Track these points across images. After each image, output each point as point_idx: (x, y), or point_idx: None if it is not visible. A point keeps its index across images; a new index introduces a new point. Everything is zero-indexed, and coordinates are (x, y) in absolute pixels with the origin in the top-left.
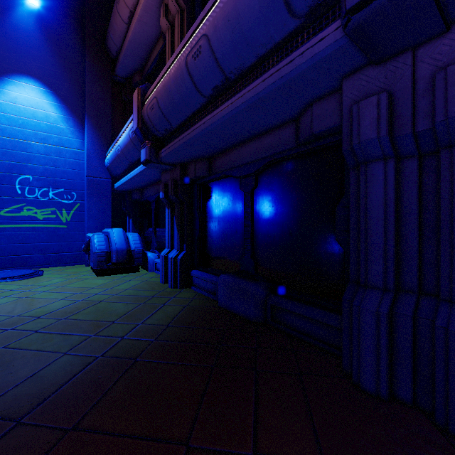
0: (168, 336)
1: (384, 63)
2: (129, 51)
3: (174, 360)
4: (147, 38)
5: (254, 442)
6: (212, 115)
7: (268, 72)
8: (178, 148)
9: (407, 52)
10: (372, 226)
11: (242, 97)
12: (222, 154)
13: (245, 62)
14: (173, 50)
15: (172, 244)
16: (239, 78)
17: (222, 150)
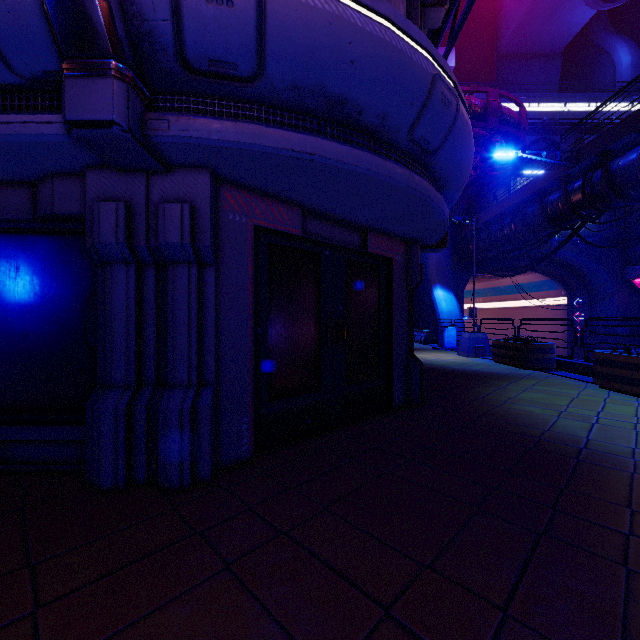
0: None
1: (126, 174)
2: None
3: None
4: None
5: None
6: None
7: None
8: None
9: (143, 174)
10: (116, 327)
11: None
12: None
13: None
14: None
15: None
16: None
17: None
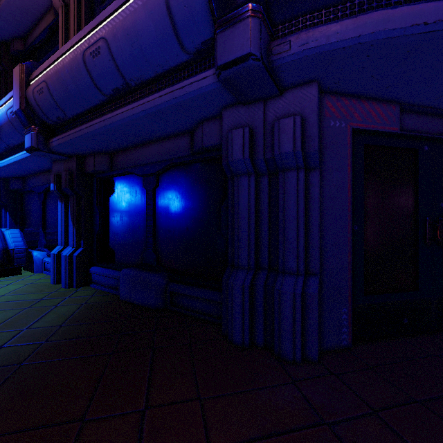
0: (61, 336)
1: (248, 105)
2: (6, 12)
3: (69, 356)
4: (32, 5)
5: (147, 400)
6: (112, 115)
7: (165, 90)
8: (73, 139)
9: (261, 102)
10: (241, 223)
11: (141, 105)
12: (125, 151)
13: (145, 74)
14: (67, 30)
15: (66, 240)
16: (139, 86)
17: (125, 147)
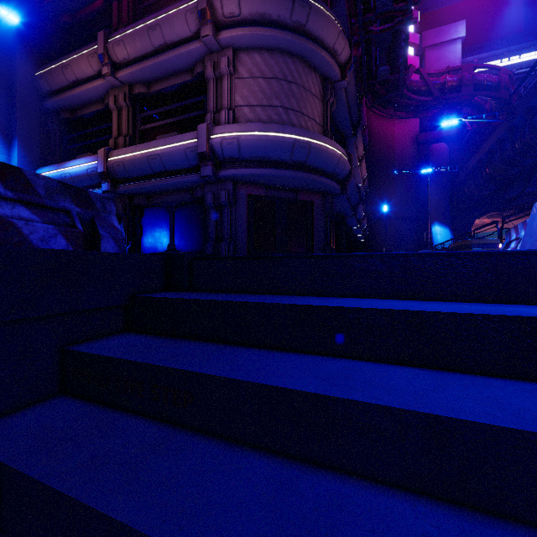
0: None
1: (213, 184)
2: (68, 99)
3: None
4: (88, 98)
5: None
6: (158, 181)
7: (183, 176)
8: (134, 189)
9: (217, 184)
10: (211, 225)
11: (173, 180)
12: (157, 195)
13: (175, 169)
14: (119, 124)
15: None
16: (171, 172)
17: (158, 193)
